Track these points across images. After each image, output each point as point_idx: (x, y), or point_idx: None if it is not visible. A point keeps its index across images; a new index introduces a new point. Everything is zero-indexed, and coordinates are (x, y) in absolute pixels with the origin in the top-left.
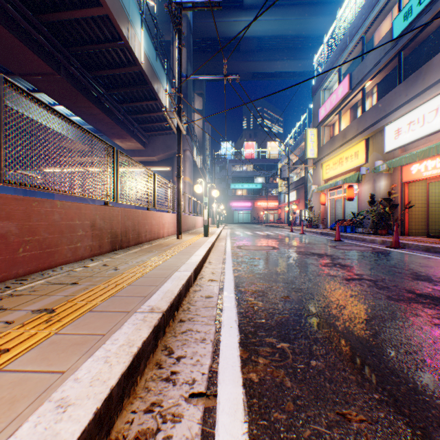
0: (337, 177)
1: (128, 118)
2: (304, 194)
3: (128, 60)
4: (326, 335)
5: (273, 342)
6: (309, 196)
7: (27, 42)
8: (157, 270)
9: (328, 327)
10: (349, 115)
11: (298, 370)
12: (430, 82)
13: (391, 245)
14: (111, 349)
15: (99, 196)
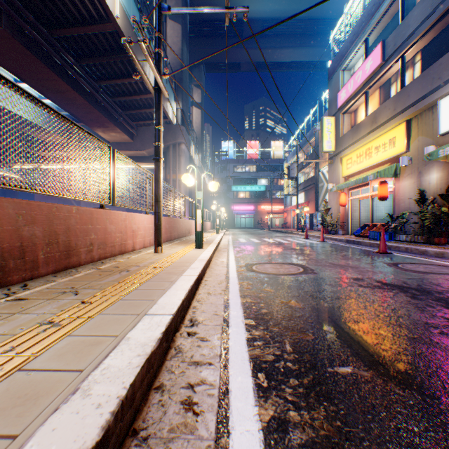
0: (361, 172)
1: (109, 101)
2: (315, 196)
3: (100, 15)
4: None
5: None
6: (320, 198)
7: None
8: None
9: None
10: (379, 95)
11: None
12: None
13: None
14: None
15: None
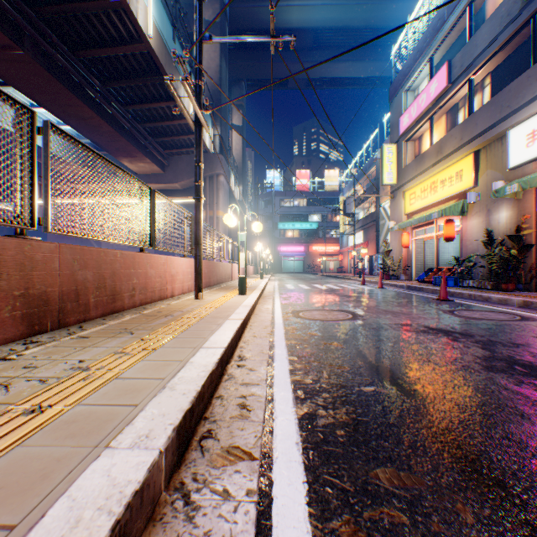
0: (426, 209)
1: (138, 127)
2: (375, 235)
3: (130, 34)
4: None
5: None
6: (381, 238)
7: None
8: (43, 440)
9: None
10: (445, 121)
11: None
12: None
13: None
14: None
15: None
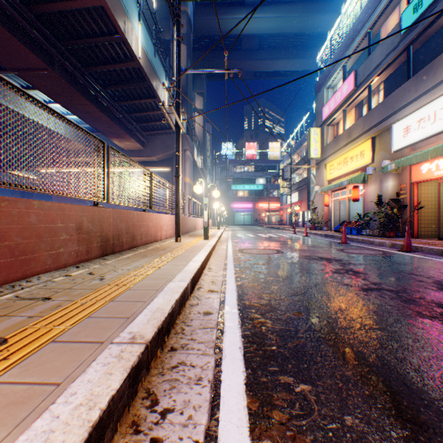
0: (341, 177)
1: (127, 117)
2: (307, 196)
3: (126, 56)
4: (357, 372)
5: (290, 383)
6: (311, 198)
7: (17, 35)
8: (148, 280)
9: (356, 358)
10: (354, 113)
11: (330, 434)
12: (442, 76)
13: (402, 248)
14: (60, 415)
15: (86, 196)
